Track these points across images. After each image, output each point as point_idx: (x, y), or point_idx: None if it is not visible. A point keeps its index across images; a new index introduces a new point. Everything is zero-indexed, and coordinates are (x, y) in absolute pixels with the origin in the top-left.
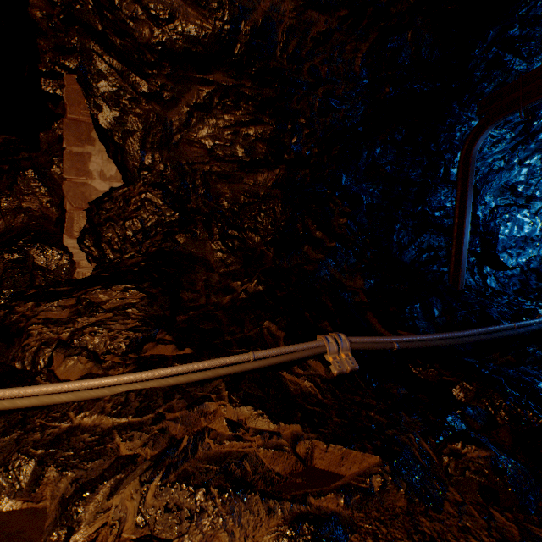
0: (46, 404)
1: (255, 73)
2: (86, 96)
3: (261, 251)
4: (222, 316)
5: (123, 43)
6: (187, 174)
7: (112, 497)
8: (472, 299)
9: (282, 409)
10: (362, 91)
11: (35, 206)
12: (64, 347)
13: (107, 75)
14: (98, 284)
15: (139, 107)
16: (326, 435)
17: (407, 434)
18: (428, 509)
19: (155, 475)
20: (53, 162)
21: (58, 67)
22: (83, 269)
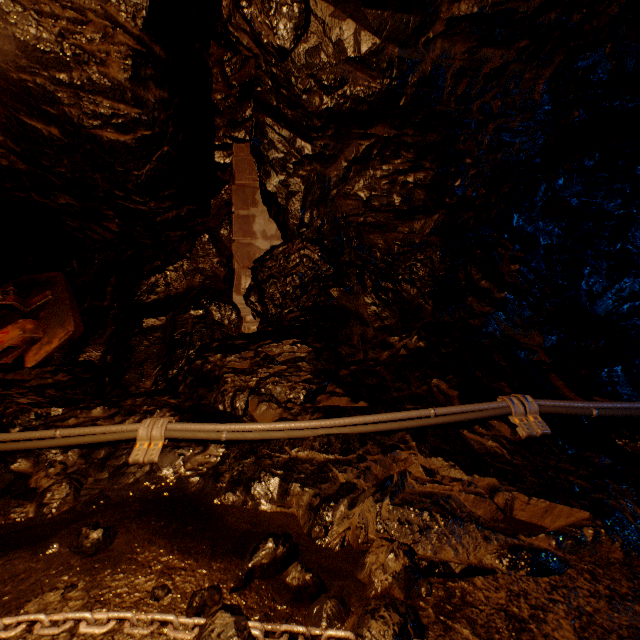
0: (265, 438)
1: (419, 120)
2: (257, 164)
3: (417, 304)
4: (383, 372)
5: (293, 114)
6: (341, 228)
7: (353, 508)
8: None
9: (472, 463)
10: (542, 120)
11: (207, 266)
12: (257, 394)
13: (276, 144)
14: (269, 339)
15: (301, 169)
16: (525, 490)
17: (617, 500)
18: None
19: (384, 497)
20: (222, 225)
21: (229, 139)
22: (248, 324)
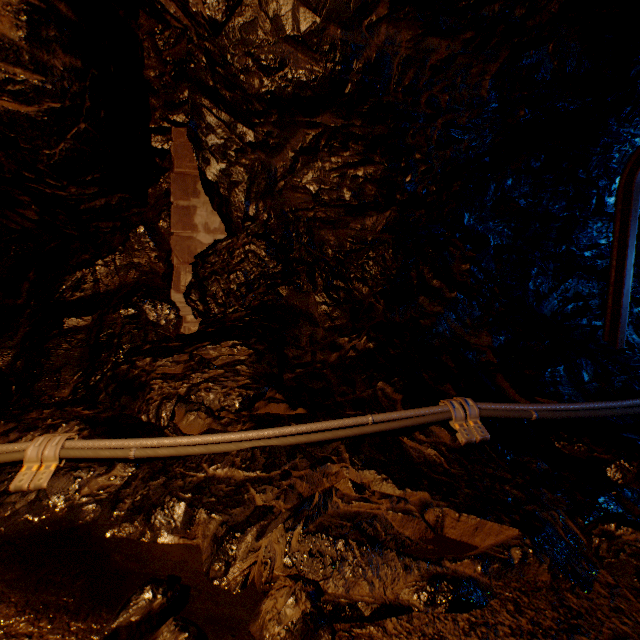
0: (181, 454)
1: (366, 111)
2: (195, 150)
3: (369, 303)
4: (330, 375)
5: (232, 96)
6: (290, 222)
7: (261, 539)
8: (635, 361)
9: (406, 475)
10: (489, 117)
11: (144, 261)
12: (185, 402)
13: (216, 128)
14: (207, 340)
15: (244, 157)
16: (457, 505)
17: (550, 512)
18: (574, 586)
19: (296, 524)
20: (161, 216)
21: (167, 122)
22: (189, 324)
